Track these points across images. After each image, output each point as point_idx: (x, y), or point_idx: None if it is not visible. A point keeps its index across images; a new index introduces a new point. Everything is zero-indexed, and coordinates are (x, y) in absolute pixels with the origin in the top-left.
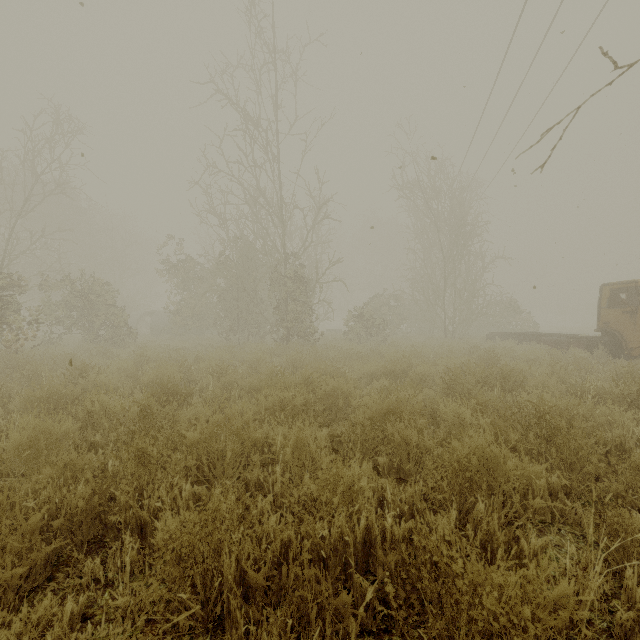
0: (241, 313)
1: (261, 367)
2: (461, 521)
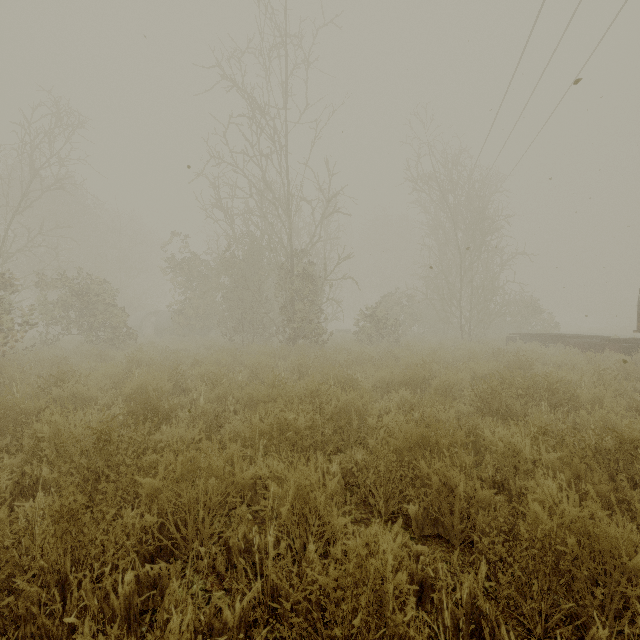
0: (246, 313)
1: (263, 373)
2: (547, 630)
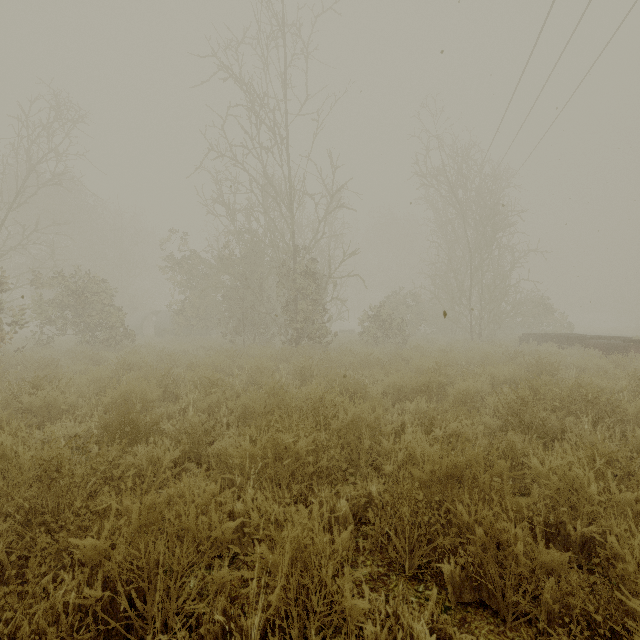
0: (247, 313)
1: (263, 377)
2: None
